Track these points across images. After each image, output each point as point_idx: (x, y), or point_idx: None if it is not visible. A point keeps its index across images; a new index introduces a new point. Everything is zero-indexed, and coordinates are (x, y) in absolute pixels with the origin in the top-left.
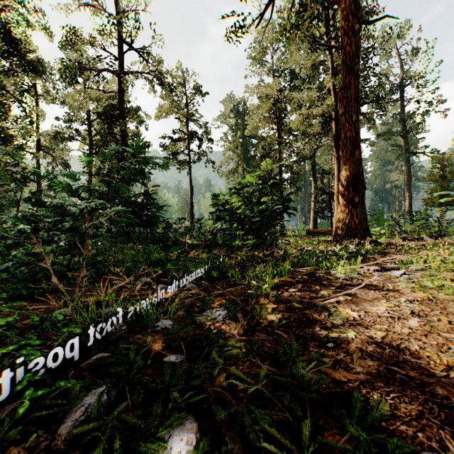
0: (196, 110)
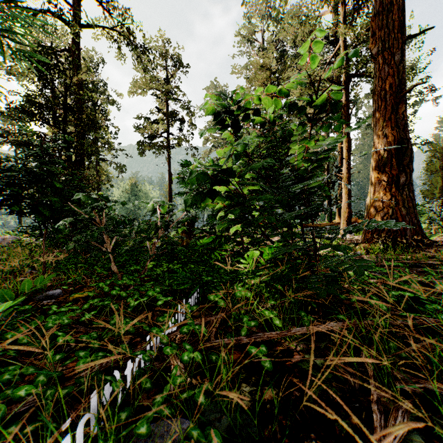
0: (174, 87)
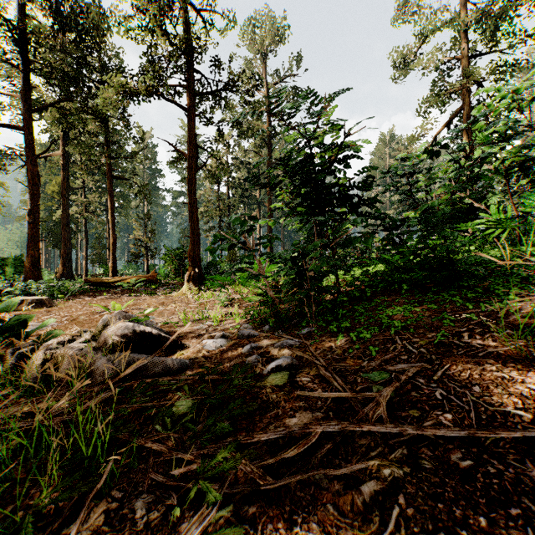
0: None
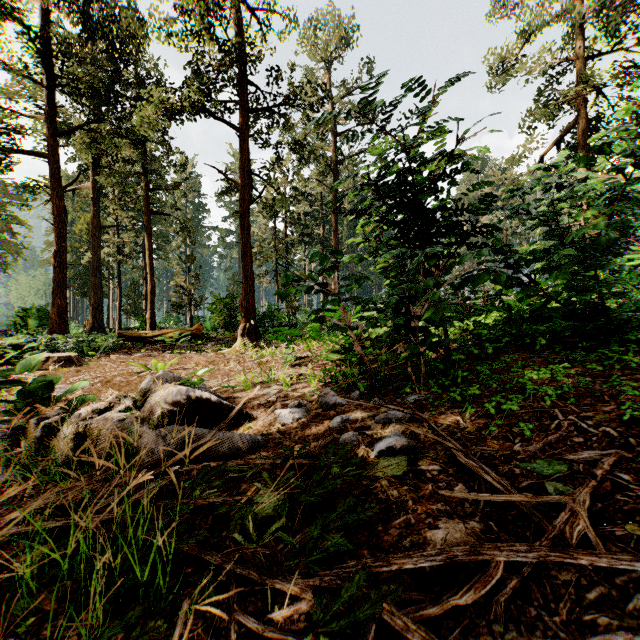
0: None
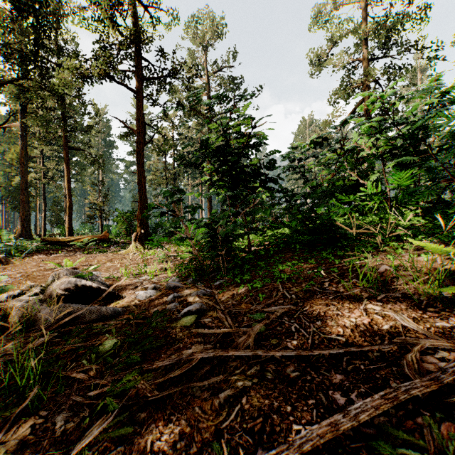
0: None
